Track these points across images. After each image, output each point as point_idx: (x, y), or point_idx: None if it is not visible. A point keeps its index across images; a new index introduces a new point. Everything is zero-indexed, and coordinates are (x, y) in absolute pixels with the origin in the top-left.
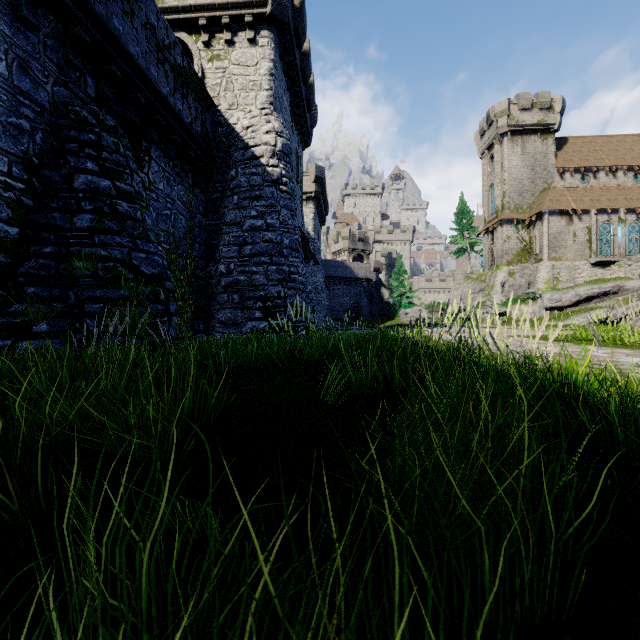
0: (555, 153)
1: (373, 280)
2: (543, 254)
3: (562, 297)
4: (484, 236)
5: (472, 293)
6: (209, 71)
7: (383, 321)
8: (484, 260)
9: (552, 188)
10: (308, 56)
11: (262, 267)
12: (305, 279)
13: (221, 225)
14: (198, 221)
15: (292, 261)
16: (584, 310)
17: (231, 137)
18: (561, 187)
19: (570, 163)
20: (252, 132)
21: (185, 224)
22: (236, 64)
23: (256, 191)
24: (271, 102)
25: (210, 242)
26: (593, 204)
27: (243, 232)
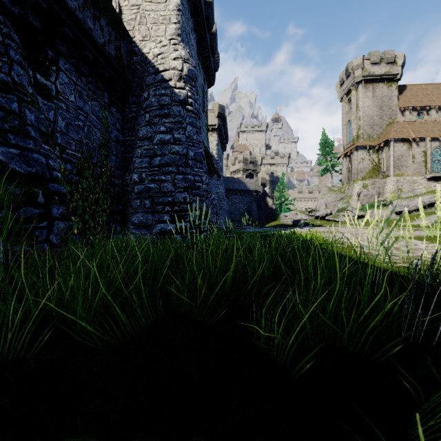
0: (397, 96)
1: (260, 192)
2: (389, 171)
3: (409, 203)
4: (343, 159)
5: (334, 201)
6: (125, 8)
7: (268, 222)
8: (343, 176)
9: (396, 122)
10: (211, 6)
11: (170, 176)
12: (210, 189)
13: (135, 140)
14: (115, 136)
15: (196, 171)
16: (427, 213)
17: (144, 64)
18: (402, 121)
19: (409, 103)
20: (162, 58)
21: (100, 137)
22: (148, 1)
23: (165, 109)
24: (179, 34)
25: (126, 155)
26: (428, 134)
27: (153, 145)
